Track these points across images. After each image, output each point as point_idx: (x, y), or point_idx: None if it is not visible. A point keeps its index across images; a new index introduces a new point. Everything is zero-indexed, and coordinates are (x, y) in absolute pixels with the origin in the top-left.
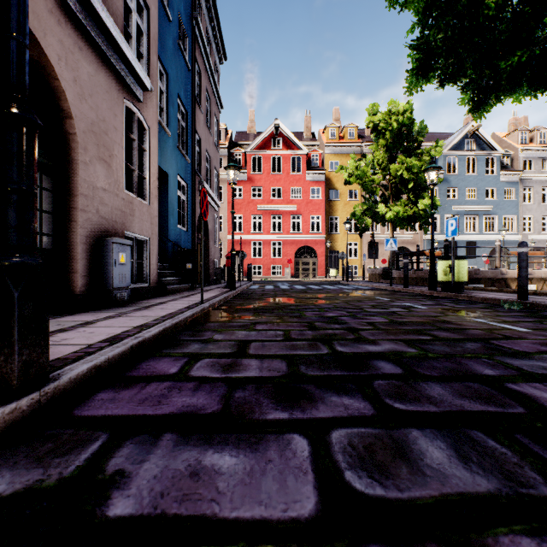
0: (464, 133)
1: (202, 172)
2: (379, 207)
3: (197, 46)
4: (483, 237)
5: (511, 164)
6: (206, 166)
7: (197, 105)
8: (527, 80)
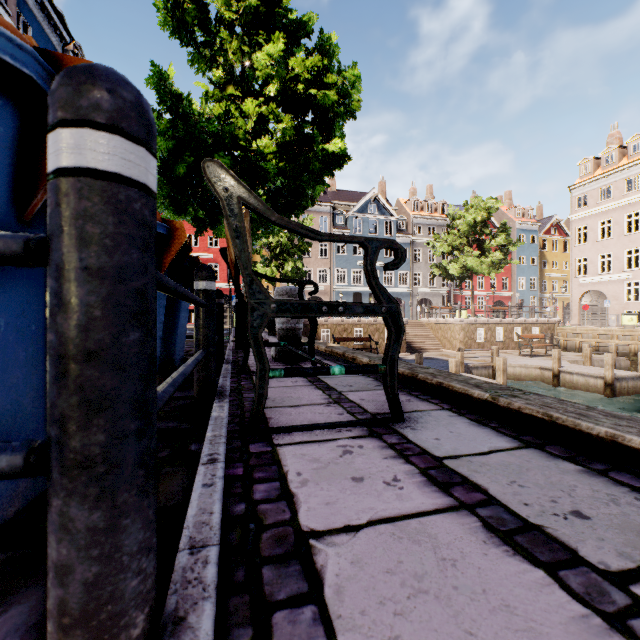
0: (368, 199)
1: None
2: (258, 266)
3: None
4: None
5: (407, 228)
6: None
7: None
8: (213, 232)
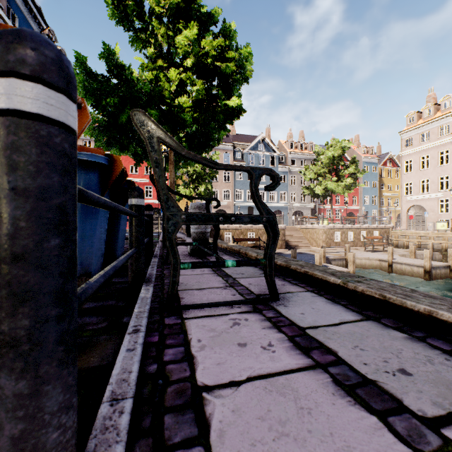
0: (258, 140)
1: None
2: (180, 188)
3: None
4: (268, 204)
5: (286, 161)
6: None
7: None
8: (148, 163)
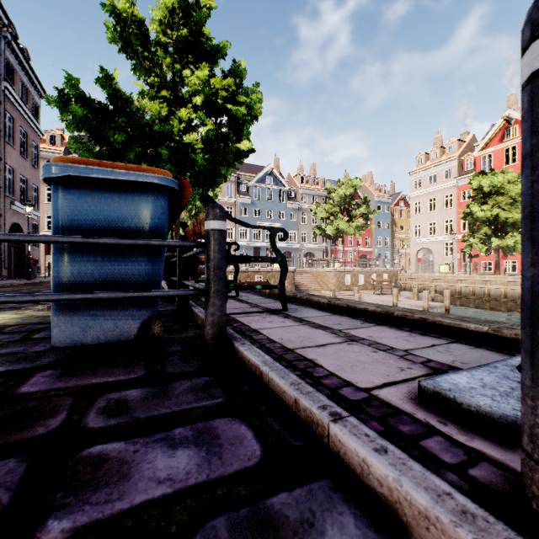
0: (265, 172)
1: (16, 193)
2: None
3: (9, 101)
4: (277, 244)
5: (296, 196)
6: (22, 186)
7: (9, 145)
8: None
